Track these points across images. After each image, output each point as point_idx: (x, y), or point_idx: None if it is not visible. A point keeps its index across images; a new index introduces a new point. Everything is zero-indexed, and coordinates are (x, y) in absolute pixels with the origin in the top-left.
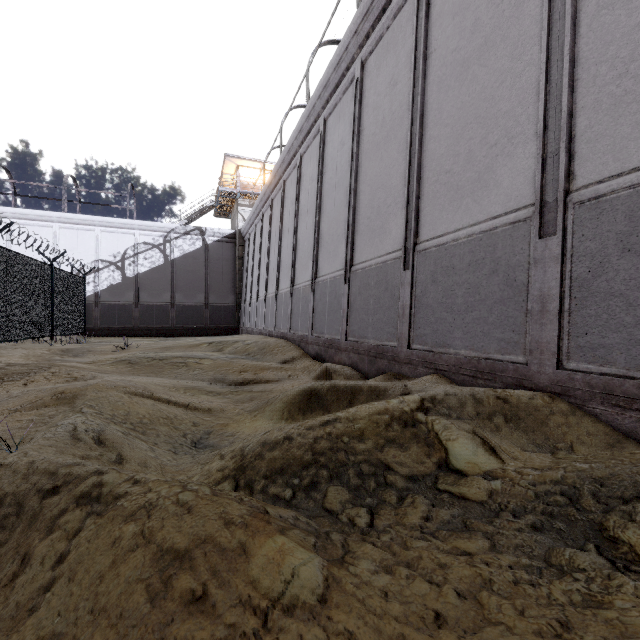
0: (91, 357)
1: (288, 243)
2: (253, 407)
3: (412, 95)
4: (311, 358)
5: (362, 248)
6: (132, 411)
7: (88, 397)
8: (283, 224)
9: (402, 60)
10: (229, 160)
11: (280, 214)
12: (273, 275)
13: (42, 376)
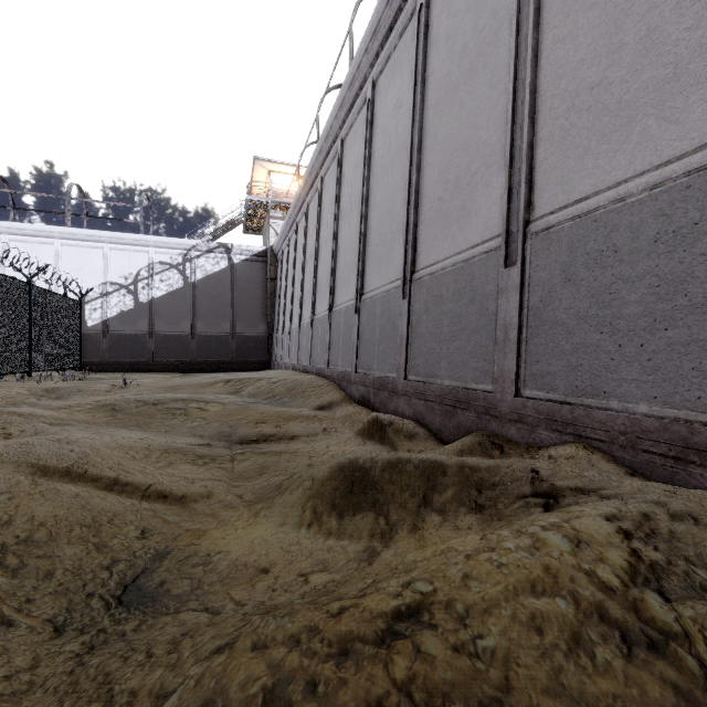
0: (77, 399)
1: (326, 254)
2: (257, 494)
3: None
4: (355, 403)
5: (429, 245)
6: (19, 516)
7: None
8: (320, 232)
9: None
10: (259, 164)
11: (317, 220)
12: (308, 296)
13: None
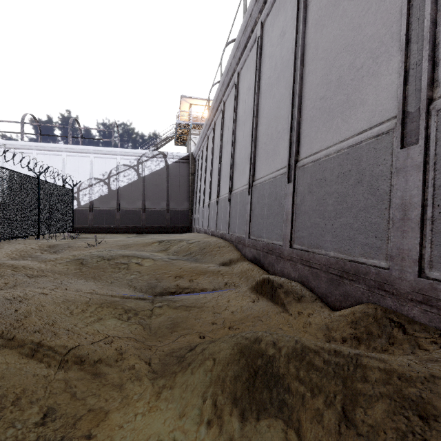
0: (65, 252)
1: (227, 154)
2: (163, 363)
3: None
4: (248, 261)
5: (312, 137)
6: None
7: None
8: (223, 139)
9: None
10: (184, 100)
11: (220, 131)
12: (215, 184)
13: None
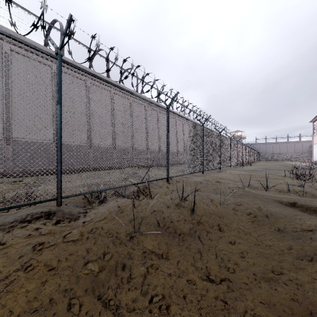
0: None
1: None
2: None
3: None
4: None
5: None
6: None
7: None
8: None
9: None
10: None
11: None
12: None
13: None
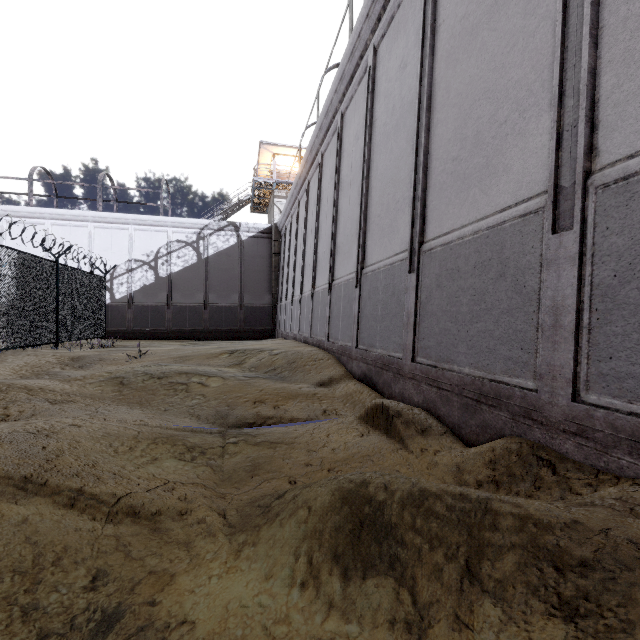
0: (96, 368)
1: (326, 228)
2: (242, 514)
3: None
4: (356, 379)
5: (442, 211)
6: None
7: None
8: (320, 207)
9: None
10: (264, 148)
11: (317, 195)
12: (309, 270)
13: None
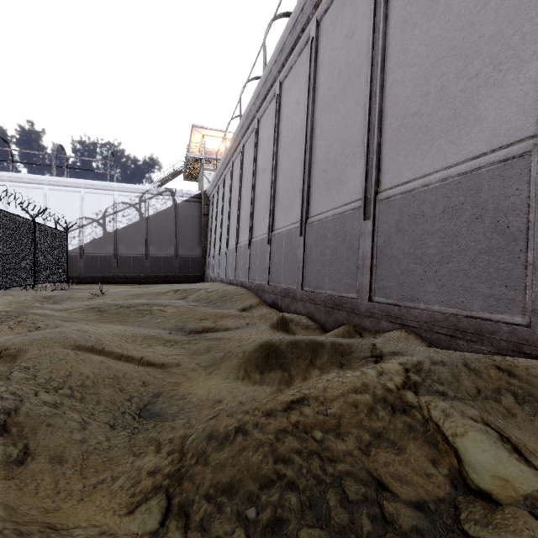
0: (68, 303)
1: (247, 200)
2: (208, 362)
3: (372, 41)
4: (268, 306)
5: (318, 200)
6: (74, 372)
7: (28, 356)
8: (242, 183)
9: (360, 10)
10: (196, 130)
11: (239, 174)
12: (233, 229)
13: (7, 325)
